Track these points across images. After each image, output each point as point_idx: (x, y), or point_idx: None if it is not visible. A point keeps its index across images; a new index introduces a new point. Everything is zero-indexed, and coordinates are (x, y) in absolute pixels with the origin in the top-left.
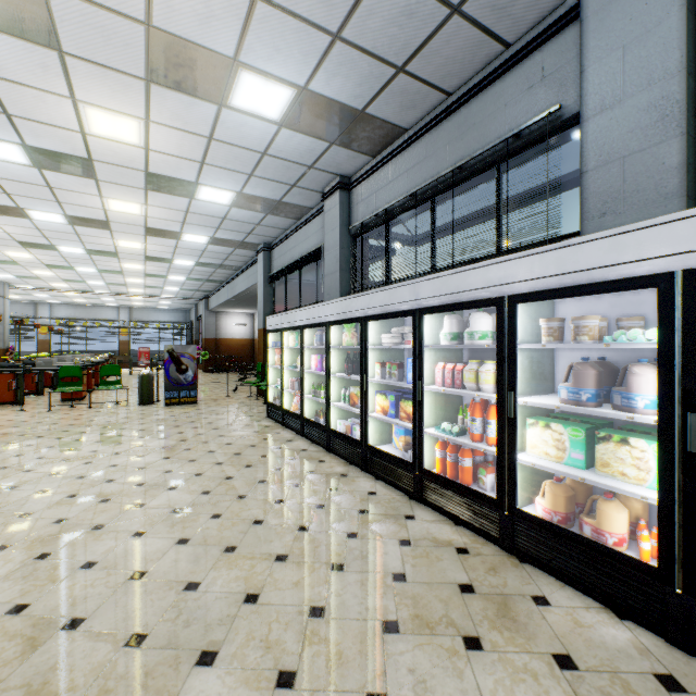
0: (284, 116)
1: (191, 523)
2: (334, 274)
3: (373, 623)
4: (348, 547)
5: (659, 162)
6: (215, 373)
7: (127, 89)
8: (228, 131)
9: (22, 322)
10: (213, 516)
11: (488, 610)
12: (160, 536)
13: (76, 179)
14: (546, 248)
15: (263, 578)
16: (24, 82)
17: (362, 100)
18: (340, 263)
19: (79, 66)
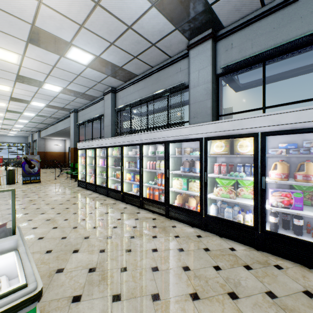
0: (89, 64)
1: (56, 222)
2: (109, 126)
3: (127, 237)
4: (118, 222)
5: (206, 105)
6: (44, 169)
7: (16, 43)
8: (63, 65)
9: None
10: (65, 220)
11: (160, 230)
12: (44, 227)
13: None
14: (176, 128)
15: (89, 232)
16: None
17: (121, 64)
18: (111, 122)
19: None
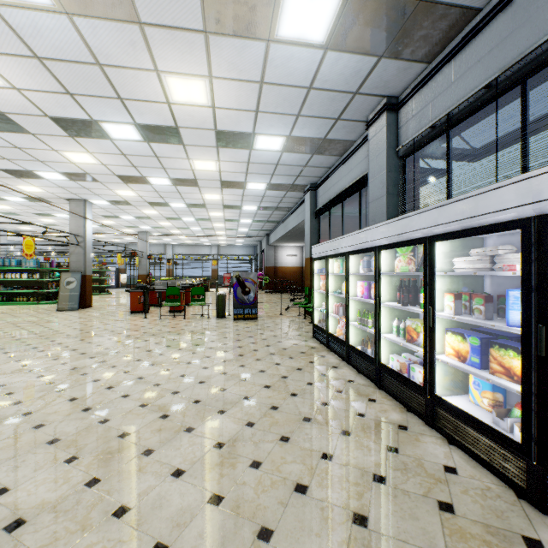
0: (329, 36)
1: (229, 470)
2: (379, 199)
3: None
4: None
5: None
6: (273, 293)
7: (192, 48)
8: (277, 69)
9: (150, 257)
10: (252, 463)
11: None
12: (195, 483)
13: (171, 147)
14: None
15: None
16: (124, 64)
17: None
18: (387, 187)
19: (155, 35)
